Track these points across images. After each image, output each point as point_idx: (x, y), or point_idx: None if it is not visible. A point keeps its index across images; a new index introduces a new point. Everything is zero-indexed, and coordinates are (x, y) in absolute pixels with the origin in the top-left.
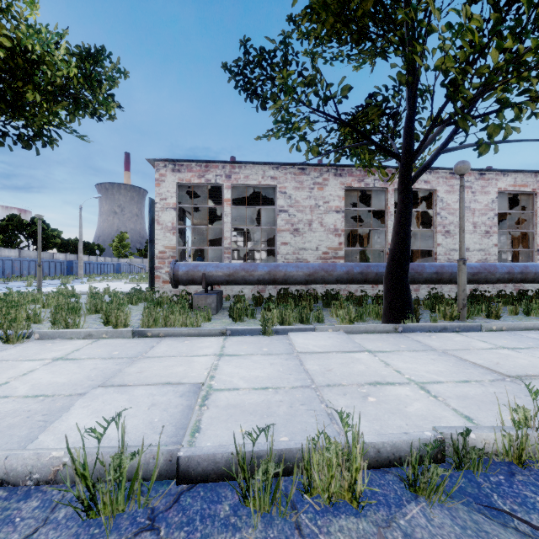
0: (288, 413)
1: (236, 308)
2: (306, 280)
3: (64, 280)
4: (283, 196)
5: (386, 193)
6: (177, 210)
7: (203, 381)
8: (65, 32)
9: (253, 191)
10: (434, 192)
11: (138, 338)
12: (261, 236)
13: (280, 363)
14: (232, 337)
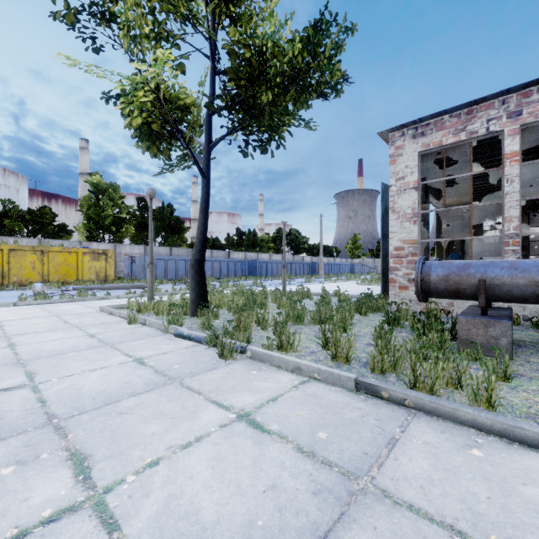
0: None
1: None
2: None
3: (307, 279)
4: None
5: None
6: (419, 189)
7: None
8: (291, 14)
9: None
10: None
11: (365, 394)
12: None
13: None
14: None
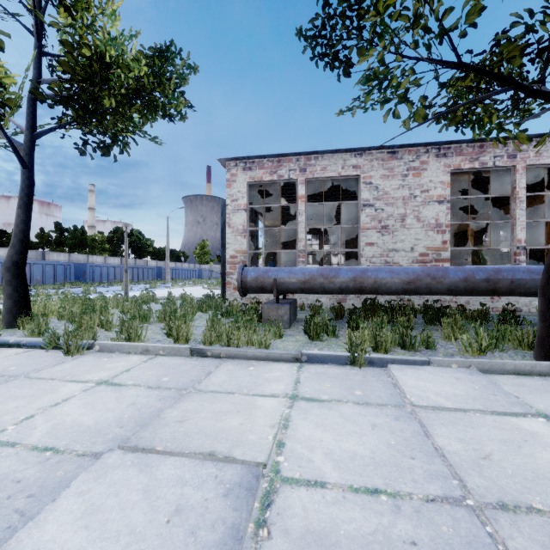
0: None
1: (313, 324)
2: (405, 290)
3: (152, 284)
4: (368, 188)
5: (512, 173)
6: (248, 211)
7: (265, 457)
8: (137, 33)
9: (331, 186)
10: None
11: (197, 357)
12: (337, 239)
13: (387, 426)
14: (308, 365)
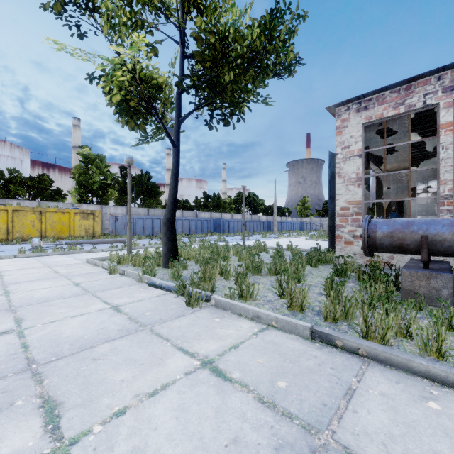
0: None
1: None
2: None
3: (263, 235)
4: None
5: None
6: (362, 156)
7: None
8: (250, 4)
9: None
10: None
11: (319, 342)
12: None
13: None
14: None
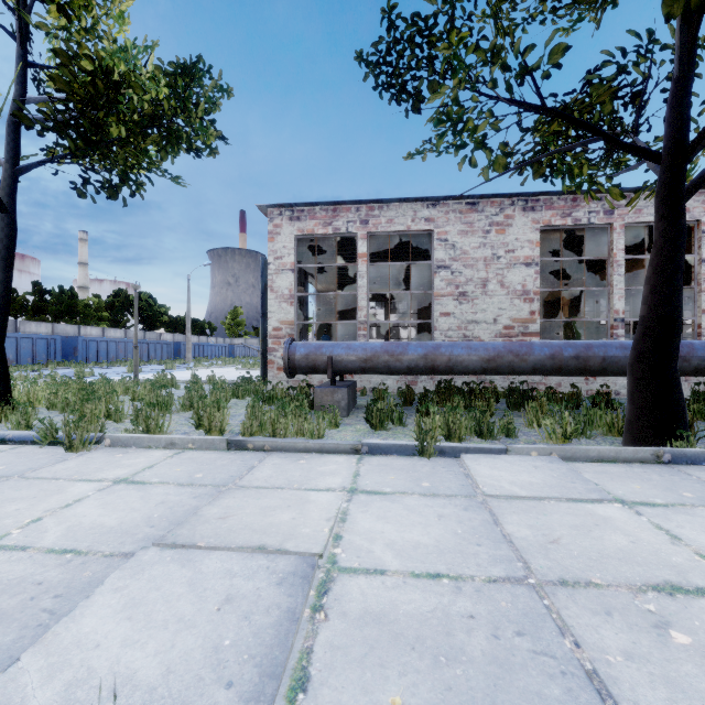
0: (492, 656)
1: (376, 410)
2: (484, 369)
3: (168, 365)
4: (443, 246)
5: (609, 232)
6: (296, 272)
7: (321, 548)
8: (154, 44)
9: (399, 242)
10: (697, 225)
11: (235, 451)
12: (408, 307)
13: (454, 516)
14: (370, 456)
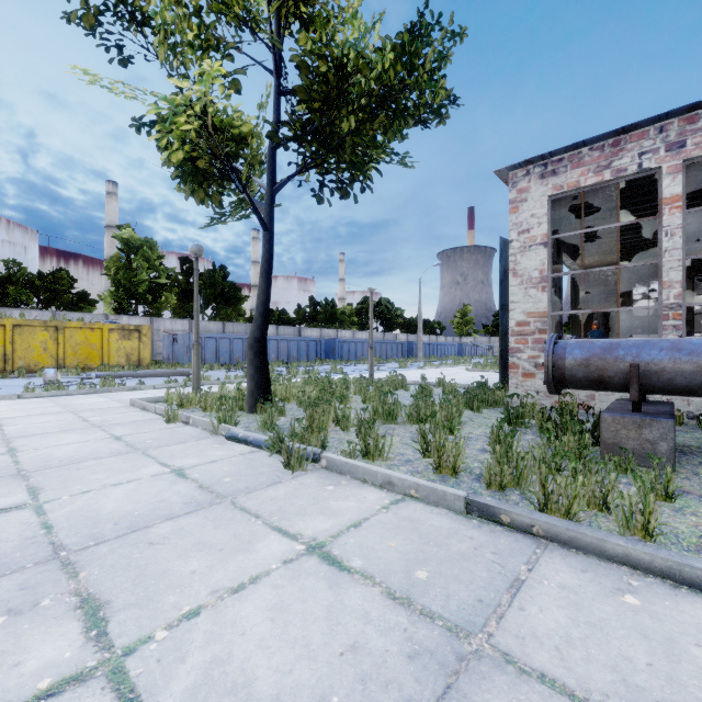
0: None
1: None
2: None
3: (401, 363)
4: None
5: None
6: (549, 245)
7: None
8: (381, 15)
9: None
10: None
11: (478, 519)
12: None
13: None
14: None
